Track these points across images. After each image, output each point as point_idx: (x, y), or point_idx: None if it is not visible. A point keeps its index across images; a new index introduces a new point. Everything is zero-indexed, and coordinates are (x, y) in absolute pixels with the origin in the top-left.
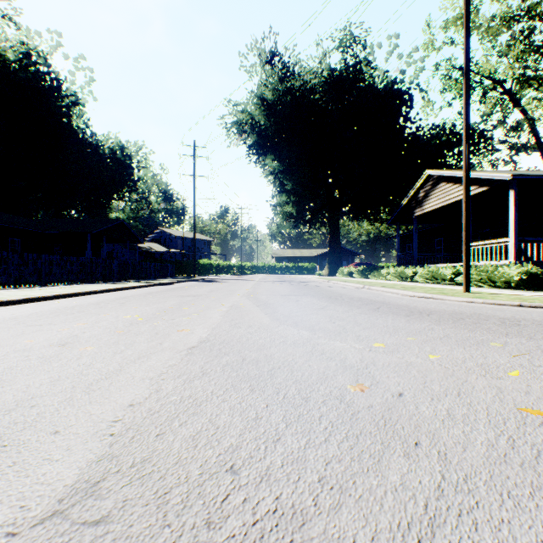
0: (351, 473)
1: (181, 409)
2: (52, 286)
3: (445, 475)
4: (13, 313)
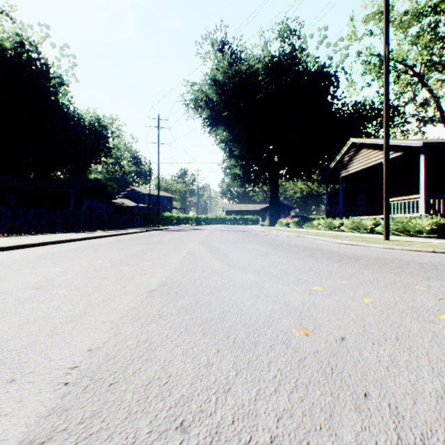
0: (304, 432)
1: (137, 354)
2: (39, 235)
3: (401, 434)
4: (2, 258)
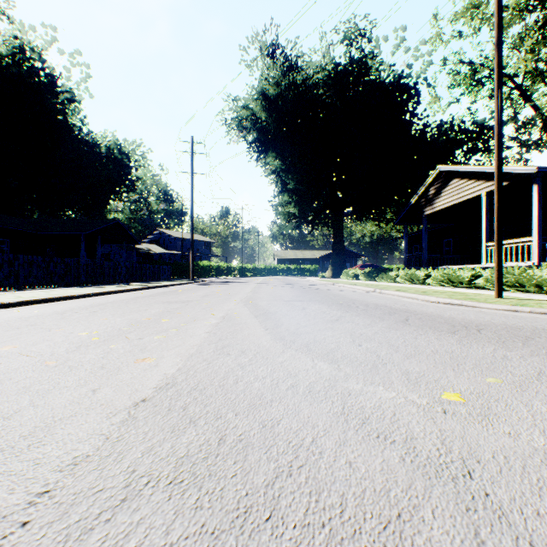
0: None
1: None
2: (30, 290)
3: None
4: None
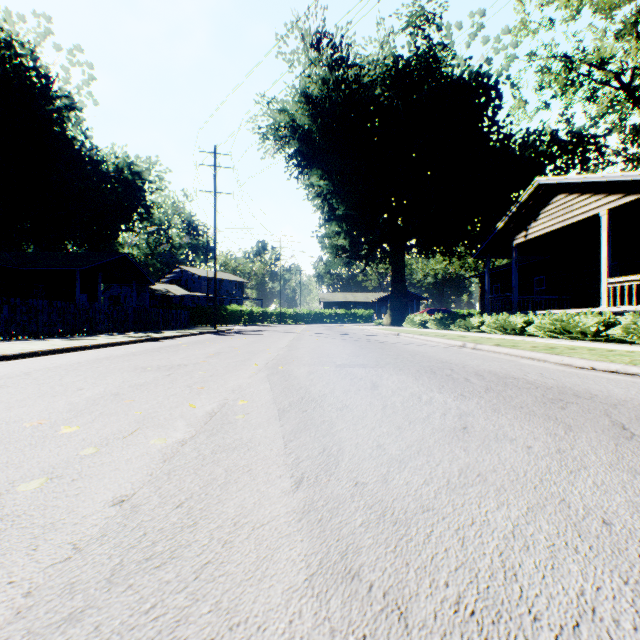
0: None
1: None
2: None
3: None
4: None
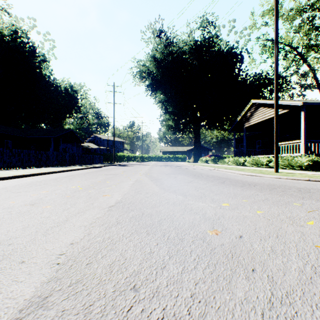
0: (212, 291)
1: (103, 246)
2: (29, 168)
3: (273, 292)
4: (5, 185)
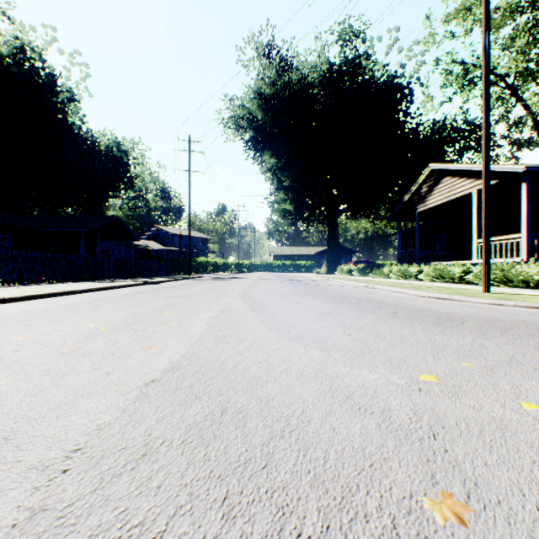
0: None
1: None
2: (33, 285)
3: None
4: None
